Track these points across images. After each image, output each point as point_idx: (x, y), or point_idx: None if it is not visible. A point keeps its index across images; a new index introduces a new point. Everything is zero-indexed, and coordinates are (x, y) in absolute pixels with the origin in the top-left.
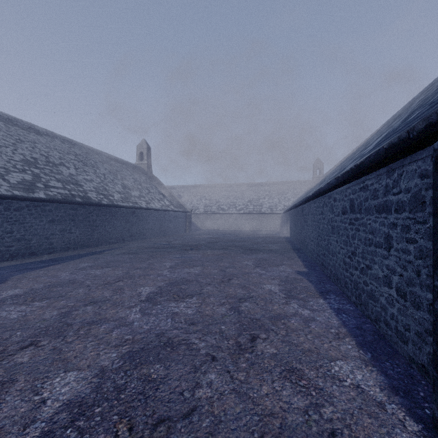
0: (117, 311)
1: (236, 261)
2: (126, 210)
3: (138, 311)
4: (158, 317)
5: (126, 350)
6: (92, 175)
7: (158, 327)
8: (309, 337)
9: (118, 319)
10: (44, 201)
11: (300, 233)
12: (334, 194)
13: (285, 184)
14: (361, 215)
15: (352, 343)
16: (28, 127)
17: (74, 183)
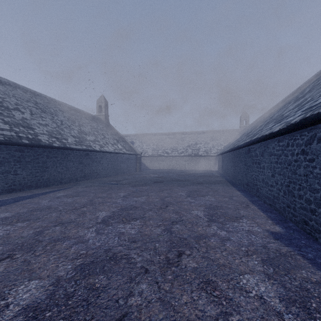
0: None
1: (183, 209)
2: (79, 152)
3: None
4: None
5: None
6: (48, 120)
7: None
8: None
9: None
10: None
11: (243, 174)
12: None
13: (217, 132)
14: None
15: None
16: None
17: (25, 126)
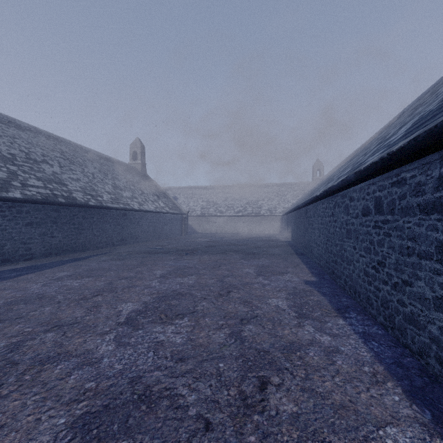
0: (85, 340)
1: (235, 268)
2: (116, 212)
3: (112, 340)
4: (136, 350)
5: (81, 411)
6: (79, 174)
7: (134, 366)
8: (338, 381)
9: (83, 354)
10: (19, 201)
11: (303, 236)
12: (350, 193)
13: (284, 185)
14: (393, 216)
15: (398, 391)
16: (8, 121)
17: (57, 182)
